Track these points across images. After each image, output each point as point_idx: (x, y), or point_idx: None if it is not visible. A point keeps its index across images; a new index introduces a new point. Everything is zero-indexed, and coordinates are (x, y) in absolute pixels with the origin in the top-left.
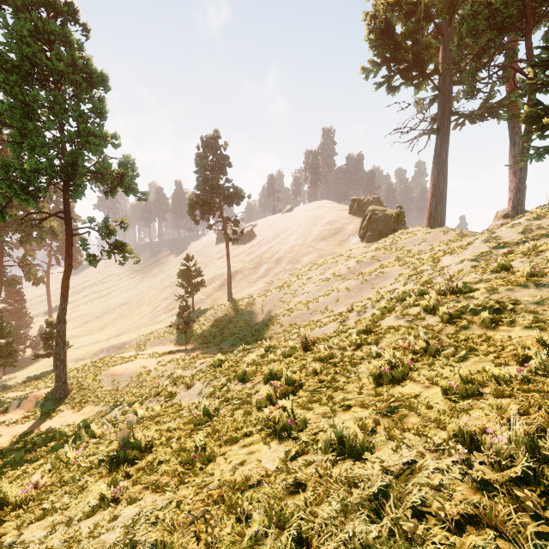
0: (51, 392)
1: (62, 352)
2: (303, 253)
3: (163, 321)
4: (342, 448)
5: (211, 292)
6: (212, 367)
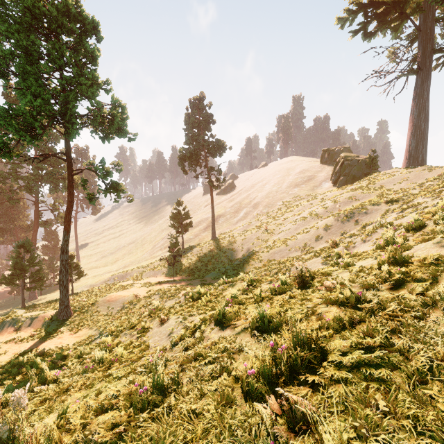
0: (57, 314)
1: (64, 279)
2: (278, 198)
3: (159, 256)
4: None
5: (198, 232)
6: (190, 300)
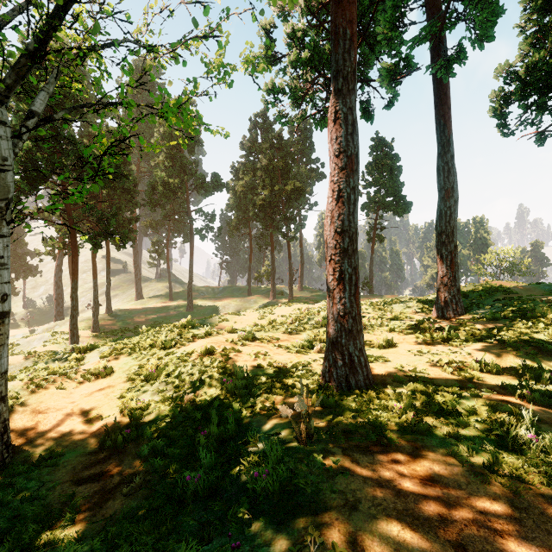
0: None
1: None
2: None
3: None
4: None
5: None
6: None
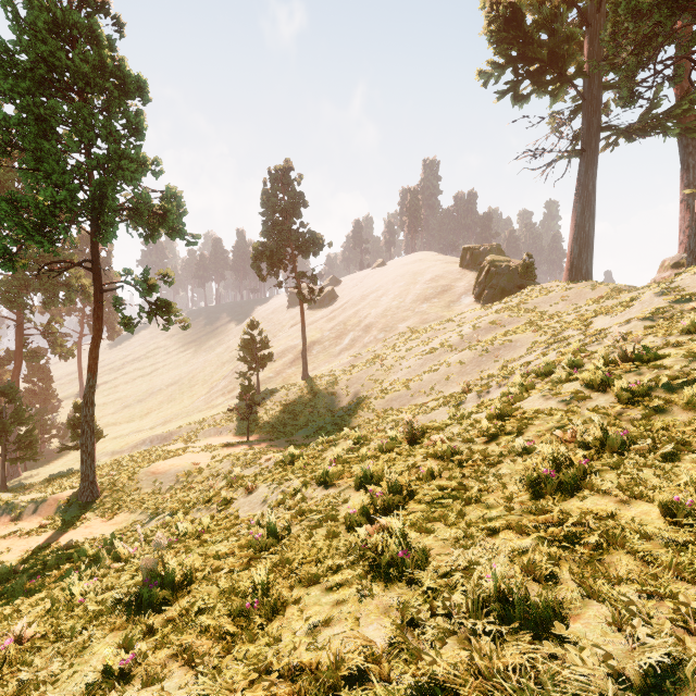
0: (76, 494)
1: (89, 442)
2: (399, 318)
3: (220, 405)
4: (504, 610)
5: (281, 368)
6: (281, 465)
